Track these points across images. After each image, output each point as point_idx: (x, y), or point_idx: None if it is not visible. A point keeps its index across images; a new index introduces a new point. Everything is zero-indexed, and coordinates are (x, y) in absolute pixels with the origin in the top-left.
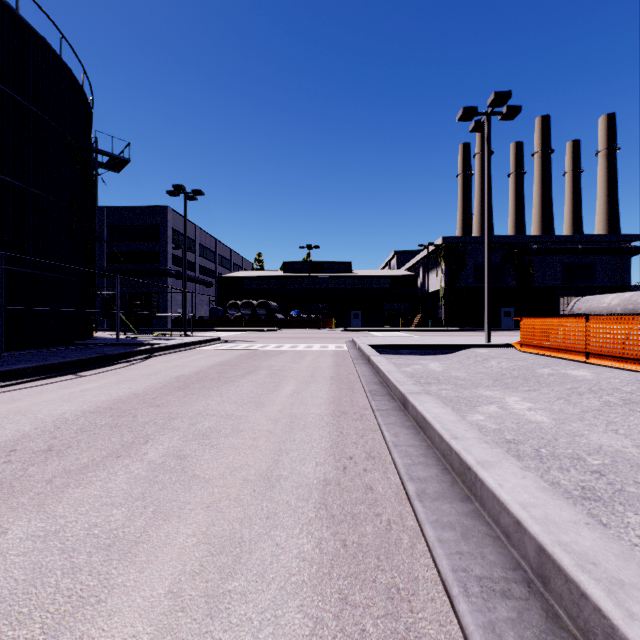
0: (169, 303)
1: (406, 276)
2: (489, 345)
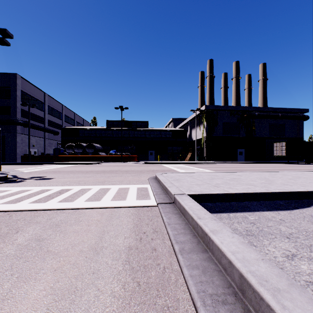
0: (18, 144)
1: (181, 130)
2: None
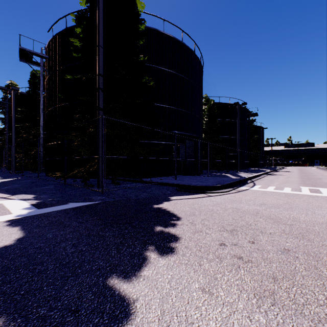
0: None
1: None
2: None
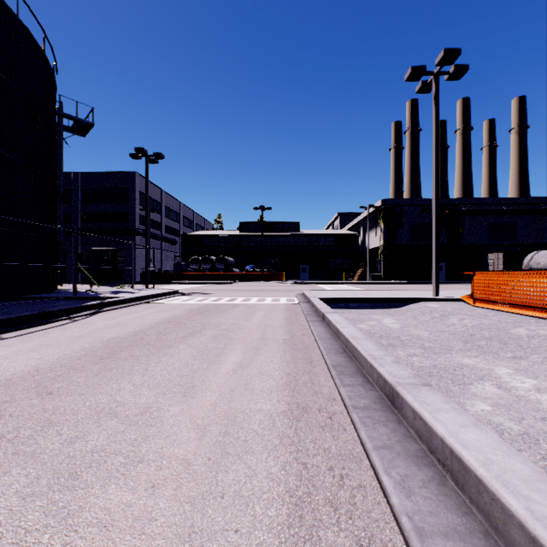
0: (137, 258)
1: (348, 235)
2: (438, 299)
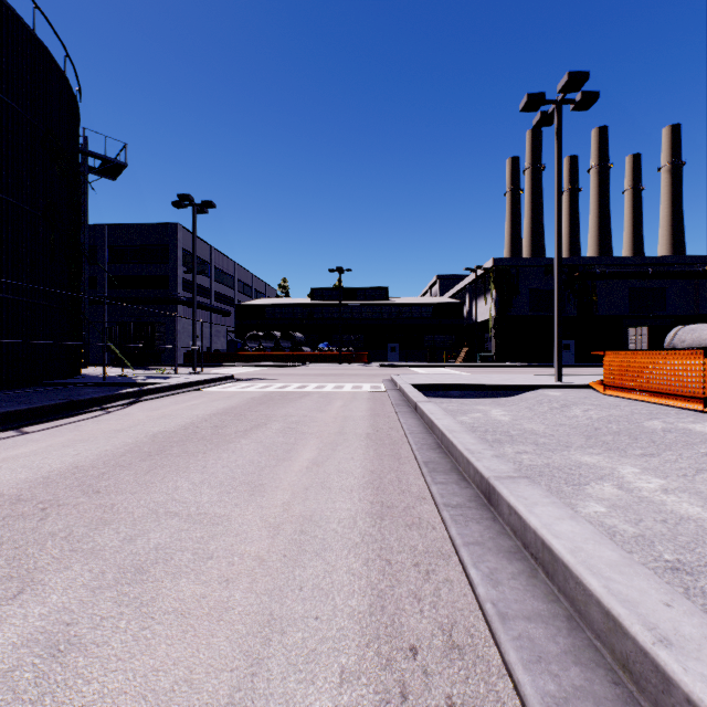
0: (180, 334)
1: (450, 304)
2: (560, 385)
